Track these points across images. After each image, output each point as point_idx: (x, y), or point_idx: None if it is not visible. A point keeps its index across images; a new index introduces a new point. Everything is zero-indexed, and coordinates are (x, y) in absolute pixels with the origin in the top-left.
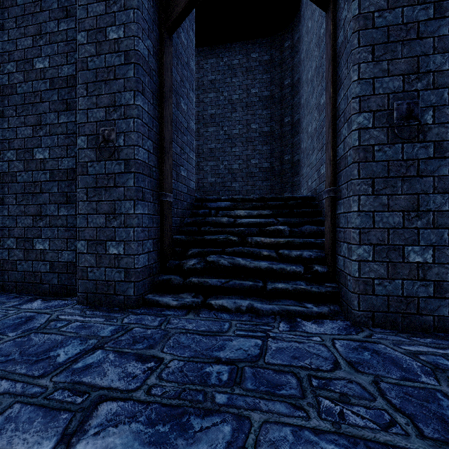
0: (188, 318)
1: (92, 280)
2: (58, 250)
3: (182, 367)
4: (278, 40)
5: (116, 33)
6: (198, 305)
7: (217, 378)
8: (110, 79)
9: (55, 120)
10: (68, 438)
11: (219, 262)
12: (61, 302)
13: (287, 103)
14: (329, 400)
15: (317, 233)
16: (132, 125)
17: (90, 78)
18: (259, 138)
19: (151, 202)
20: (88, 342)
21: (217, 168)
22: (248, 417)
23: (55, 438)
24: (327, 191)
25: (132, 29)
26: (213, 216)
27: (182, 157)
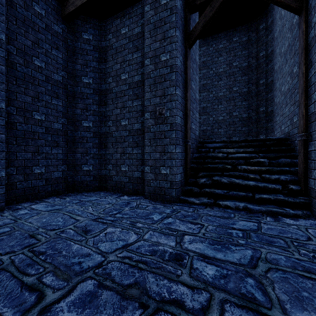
0: (207, 210)
1: (152, 187)
2: (132, 171)
3: (215, 229)
4: (254, 24)
5: (165, 57)
6: (211, 204)
7: (236, 235)
8: (162, 81)
9: (131, 104)
10: (179, 243)
11: (221, 181)
12: (136, 197)
13: (262, 69)
14: (305, 251)
15: (291, 164)
16: (174, 105)
17: (151, 82)
18: (239, 97)
19: (182, 145)
20: (163, 214)
21: (208, 120)
22: (258, 249)
23: (174, 242)
24: (300, 135)
25: (174, 53)
26: (211, 152)
27: (192, 117)
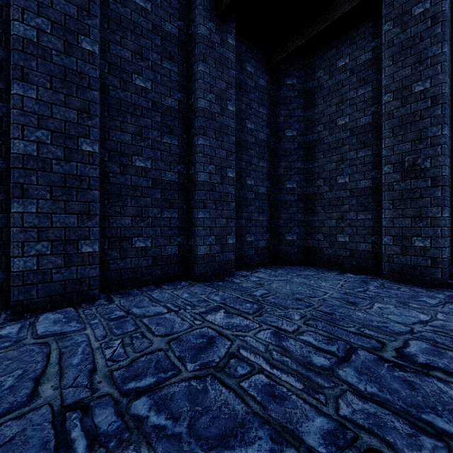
0: None
1: (397, 264)
2: (356, 242)
3: None
4: None
5: (422, 86)
6: None
7: None
8: (415, 121)
9: (354, 156)
10: None
11: None
12: (367, 276)
13: None
14: None
15: None
16: (439, 151)
17: (395, 124)
18: None
19: (448, 207)
20: (436, 299)
21: None
22: None
23: None
24: None
25: (439, 78)
26: None
27: None
